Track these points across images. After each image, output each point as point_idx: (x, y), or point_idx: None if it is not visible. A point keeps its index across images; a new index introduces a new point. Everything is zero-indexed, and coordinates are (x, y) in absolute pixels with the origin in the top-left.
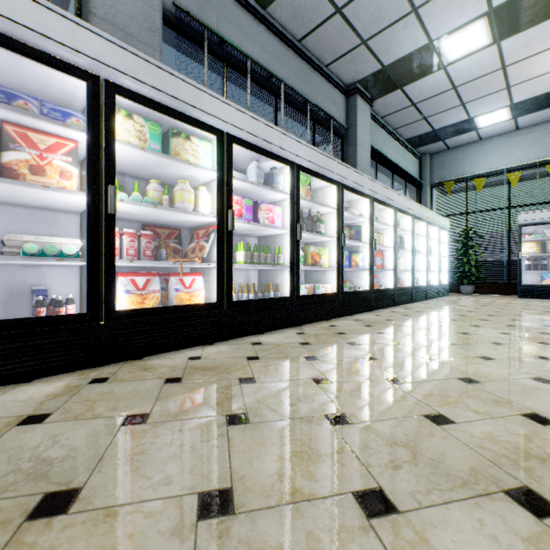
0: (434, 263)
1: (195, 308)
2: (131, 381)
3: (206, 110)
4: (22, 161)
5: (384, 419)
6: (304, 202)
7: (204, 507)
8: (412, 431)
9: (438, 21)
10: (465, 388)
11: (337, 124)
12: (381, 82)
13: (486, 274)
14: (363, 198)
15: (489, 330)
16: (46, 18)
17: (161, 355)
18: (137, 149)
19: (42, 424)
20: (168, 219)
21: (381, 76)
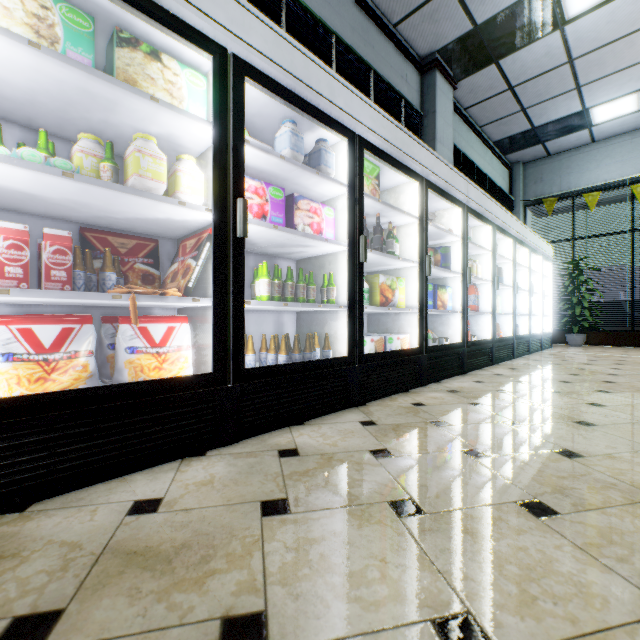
0: (535, 304)
1: (165, 386)
2: None
3: None
4: None
5: None
6: (370, 203)
7: None
8: None
9: None
10: None
11: (409, 108)
12: (469, 51)
13: (600, 319)
14: (451, 207)
15: None
16: None
17: (79, 494)
18: (18, 41)
19: None
20: (122, 216)
21: (470, 41)
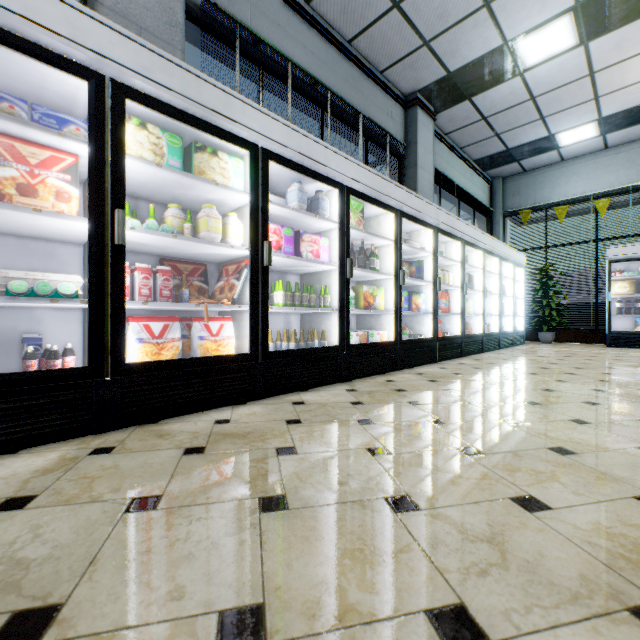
0: (508, 306)
1: (223, 360)
2: (141, 452)
3: (237, 119)
4: (8, 178)
5: (460, 504)
6: (355, 232)
7: (225, 634)
8: (498, 521)
9: (515, 17)
10: (558, 460)
11: (394, 141)
12: (445, 91)
13: (569, 319)
14: (425, 228)
15: (578, 386)
16: (37, 1)
17: (182, 418)
18: (151, 165)
19: (23, 510)
20: (190, 252)
21: (446, 84)
